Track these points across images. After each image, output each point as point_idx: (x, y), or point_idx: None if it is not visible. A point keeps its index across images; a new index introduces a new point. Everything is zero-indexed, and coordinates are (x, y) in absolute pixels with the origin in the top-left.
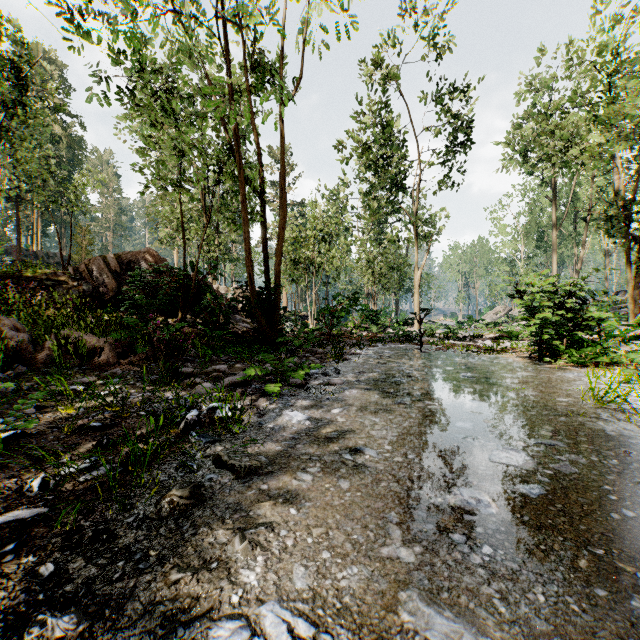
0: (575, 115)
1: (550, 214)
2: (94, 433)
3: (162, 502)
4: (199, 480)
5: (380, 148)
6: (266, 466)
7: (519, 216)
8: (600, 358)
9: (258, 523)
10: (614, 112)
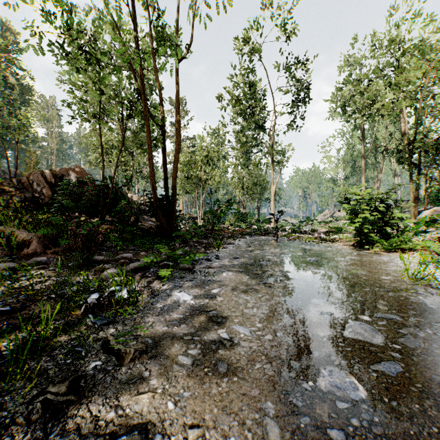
0: (378, 81)
1: (360, 149)
2: (1, 317)
3: (35, 401)
4: (83, 368)
5: (247, 101)
6: (151, 349)
7: (340, 150)
8: (402, 246)
9: (132, 424)
10: (403, 80)
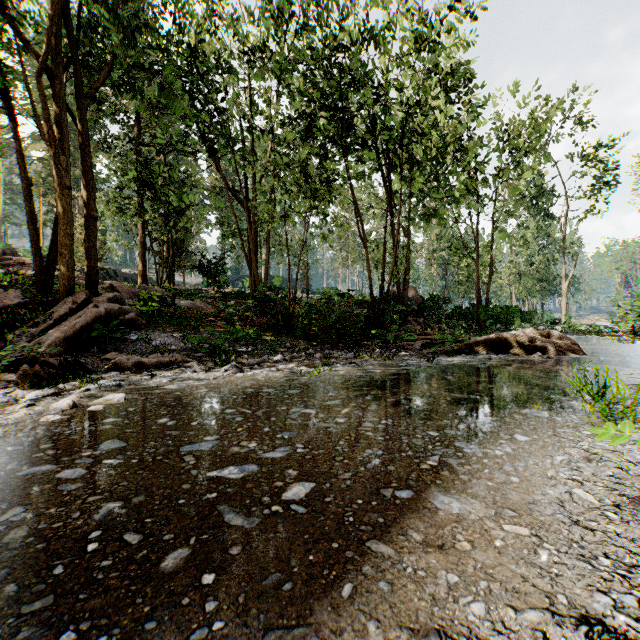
0: None
1: None
2: None
3: None
4: None
5: None
6: None
7: None
8: None
9: None
10: None
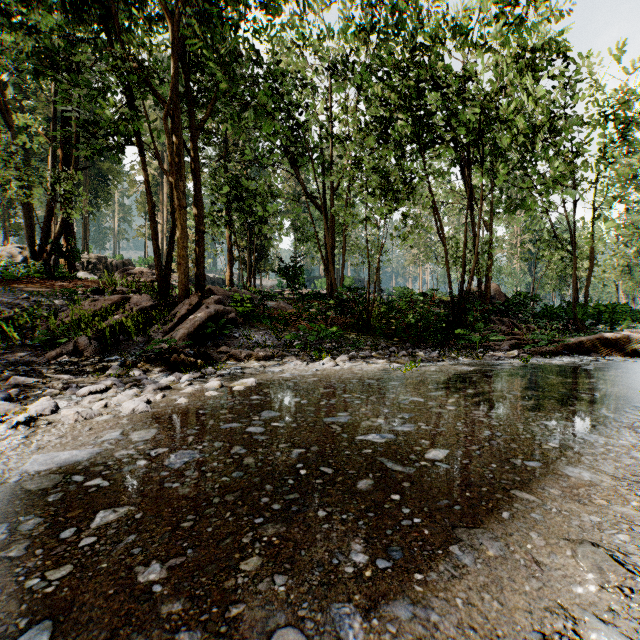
0: None
1: None
2: None
3: None
4: None
5: None
6: None
7: None
8: None
9: None
10: None
